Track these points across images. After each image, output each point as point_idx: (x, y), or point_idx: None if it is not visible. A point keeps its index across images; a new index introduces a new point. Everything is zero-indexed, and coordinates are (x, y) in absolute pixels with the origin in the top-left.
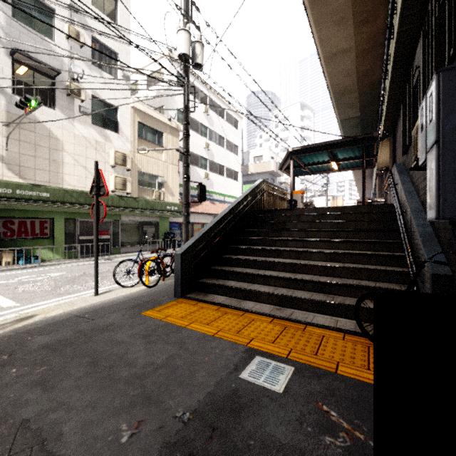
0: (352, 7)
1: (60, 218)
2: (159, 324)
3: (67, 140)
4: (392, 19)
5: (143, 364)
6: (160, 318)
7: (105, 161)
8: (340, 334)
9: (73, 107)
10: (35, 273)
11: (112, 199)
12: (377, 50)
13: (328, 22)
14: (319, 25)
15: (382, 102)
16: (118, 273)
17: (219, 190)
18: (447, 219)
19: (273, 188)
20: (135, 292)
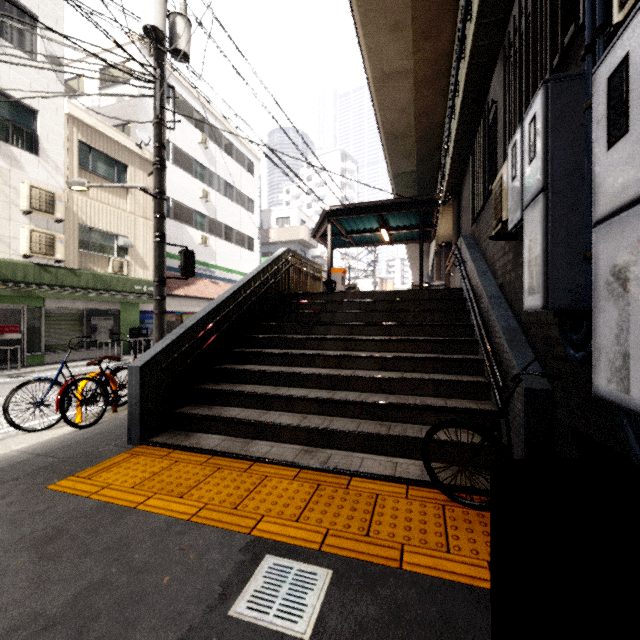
0: (411, 8)
1: None
2: (81, 508)
3: None
4: (465, 28)
5: (13, 622)
6: (87, 494)
7: (9, 201)
8: (401, 487)
9: None
10: None
11: (24, 269)
12: (440, 80)
13: (380, 24)
14: (368, 26)
15: (446, 151)
16: (15, 405)
17: (225, 264)
18: (558, 308)
19: (302, 262)
20: (49, 440)
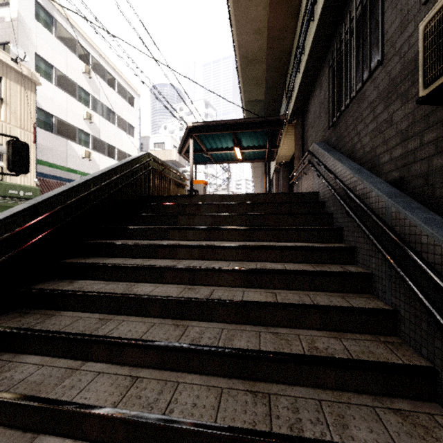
0: None
1: None
2: None
3: None
4: None
5: None
6: None
7: None
8: None
9: None
10: None
11: None
12: None
13: None
14: None
15: (298, 66)
16: None
17: None
18: None
19: (165, 167)
20: None
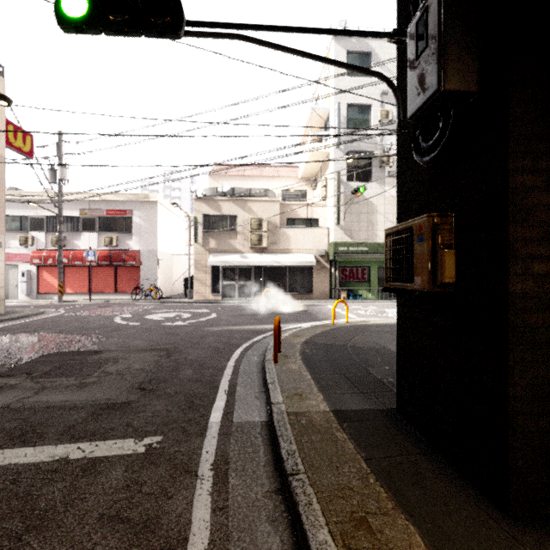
0: None
1: (374, 266)
2: None
3: (379, 203)
4: None
5: None
6: None
7: None
8: None
9: (383, 175)
10: (360, 306)
11: None
12: None
13: None
14: None
15: None
16: None
17: None
18: None
19: None
20: None
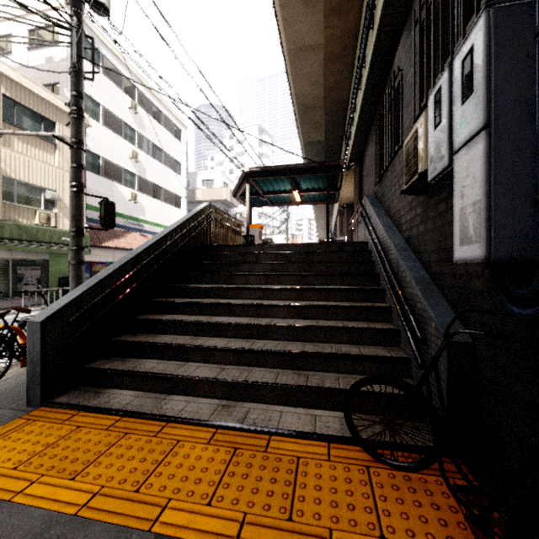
0: None
1: None
2: None
3: None
4: None
5: None
6: None
7: None
8: (322, 446)
9: None
10: None
11: None
12: (347, 57)
13: None
14: None
15: (351, 121)
16: None
17: (154, 219)
18: (502, 259)
19: (223, 216)
20: None
